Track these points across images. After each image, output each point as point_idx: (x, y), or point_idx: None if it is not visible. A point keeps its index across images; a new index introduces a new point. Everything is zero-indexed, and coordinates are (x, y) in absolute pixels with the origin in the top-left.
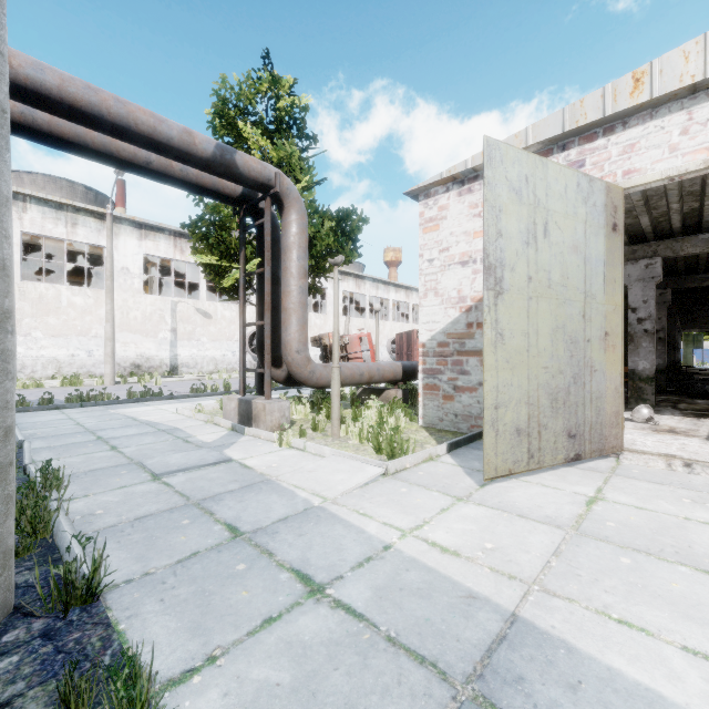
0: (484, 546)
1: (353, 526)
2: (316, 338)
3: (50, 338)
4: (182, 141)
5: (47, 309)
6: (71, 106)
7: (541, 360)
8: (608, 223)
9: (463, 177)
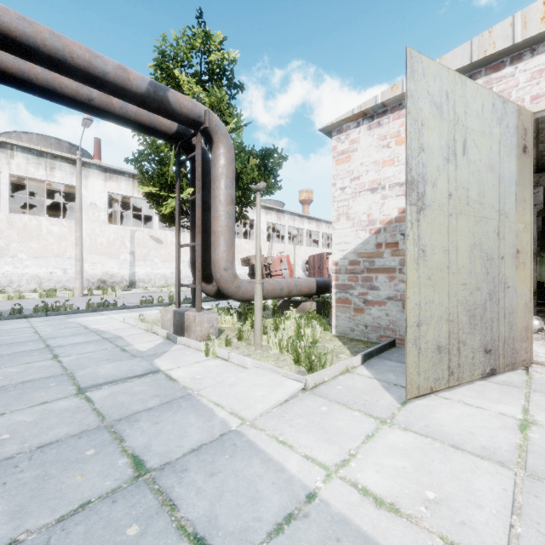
0: (425, 496)
1: (272, 461)
2: (245, 259)
3: (33, 259)
4: (117, 76)
5: (30, 236)
6: (6, 36)
7: (460, 277)
8: (519, 144)
9: (373, 113)
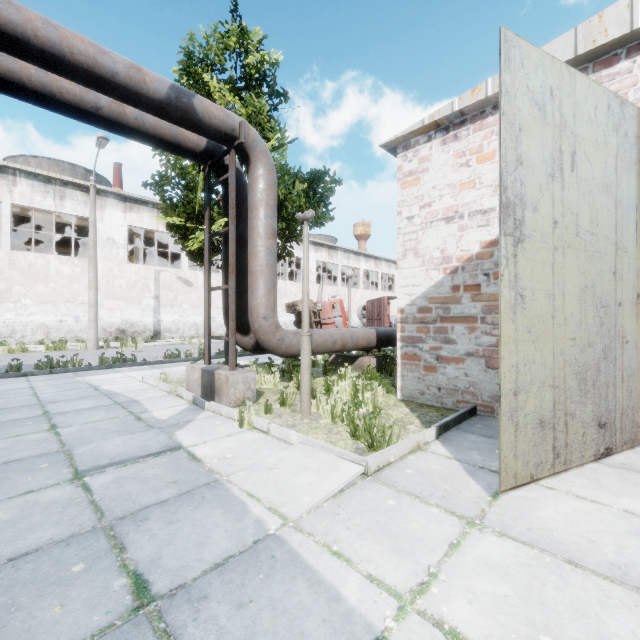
0: None
1: (323, 584)
2: (290, 304)
3: (39, 305)
4: (129, 77)
5: (36, 277)
6: None
7: (567, 329)
8: None
9: (448, 123)
